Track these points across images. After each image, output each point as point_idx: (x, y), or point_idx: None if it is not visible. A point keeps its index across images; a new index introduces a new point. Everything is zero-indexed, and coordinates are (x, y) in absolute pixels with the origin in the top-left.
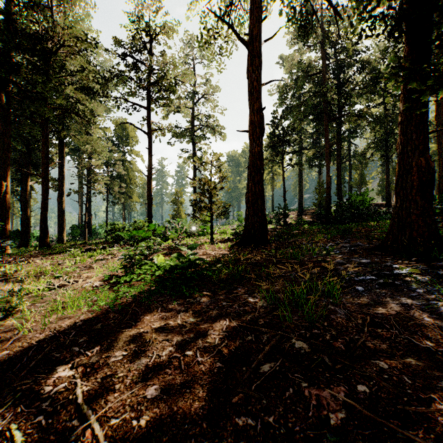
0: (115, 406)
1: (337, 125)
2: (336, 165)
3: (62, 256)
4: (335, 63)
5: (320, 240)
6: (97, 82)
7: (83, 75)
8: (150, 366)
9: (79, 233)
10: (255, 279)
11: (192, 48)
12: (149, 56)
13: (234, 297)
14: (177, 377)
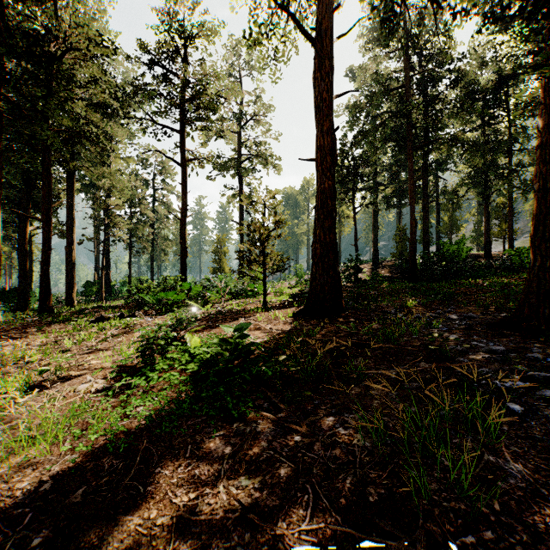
0: None
1: (423, 154)
2: (419, 206)
3: (65, 327)
4: (421, 75)
5: (412, 307)
6: (116, 97)
7: (96, 88)
8: None
9: (95, 292)
10: (338, 380)
11: (238, 56)
12: (183, 64)
13: (312, 421)
14: None
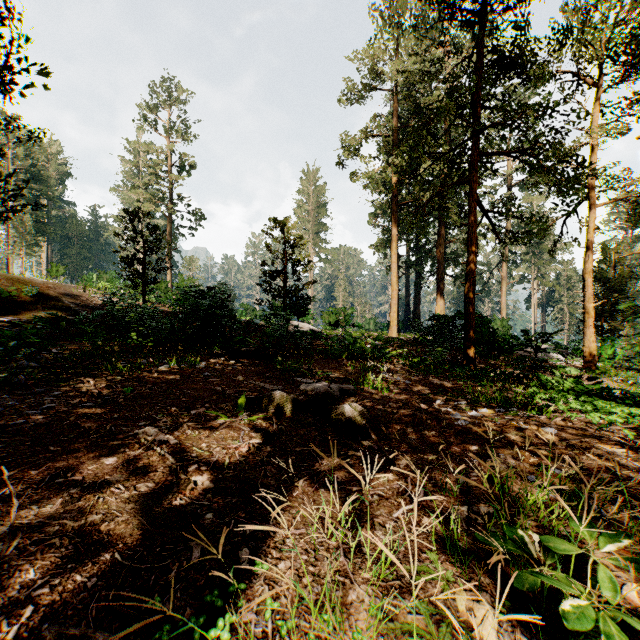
0: (141, 456)
1: None
2: None
3: None
4: None
5: None
6: None
7: None
8: (108, 475)
9: None
10: None
11: None
12: None
13: None
14: (85, 467)
